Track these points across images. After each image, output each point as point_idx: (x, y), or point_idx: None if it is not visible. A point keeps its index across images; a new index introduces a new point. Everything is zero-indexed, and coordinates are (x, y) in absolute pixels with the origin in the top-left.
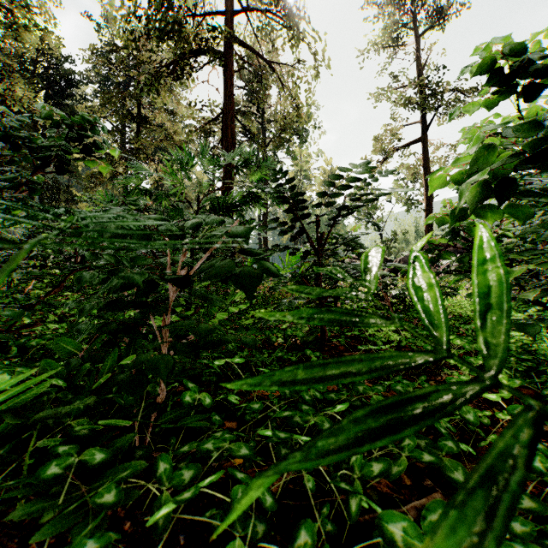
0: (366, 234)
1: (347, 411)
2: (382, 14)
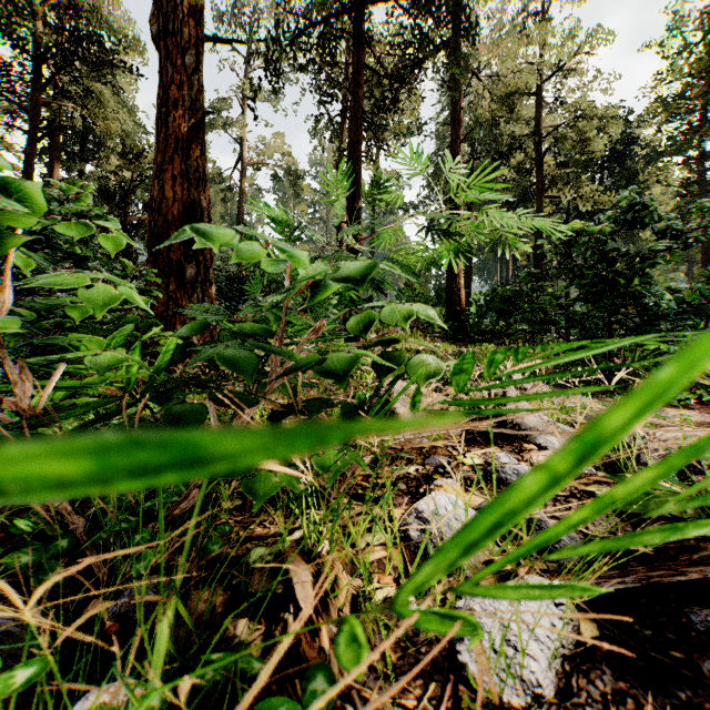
0: None
1: None
2: None
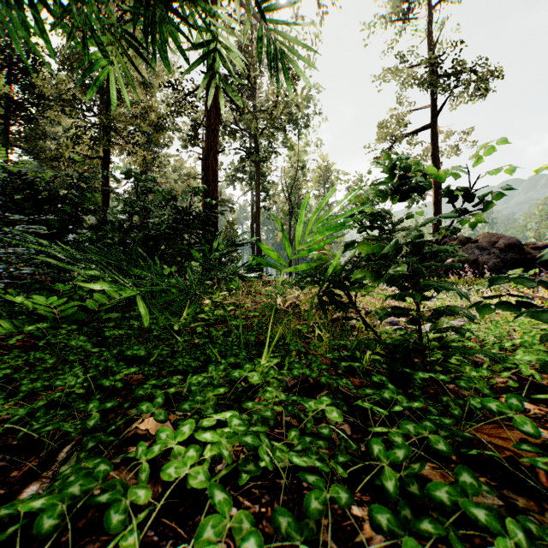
0: None
1: None
2: None
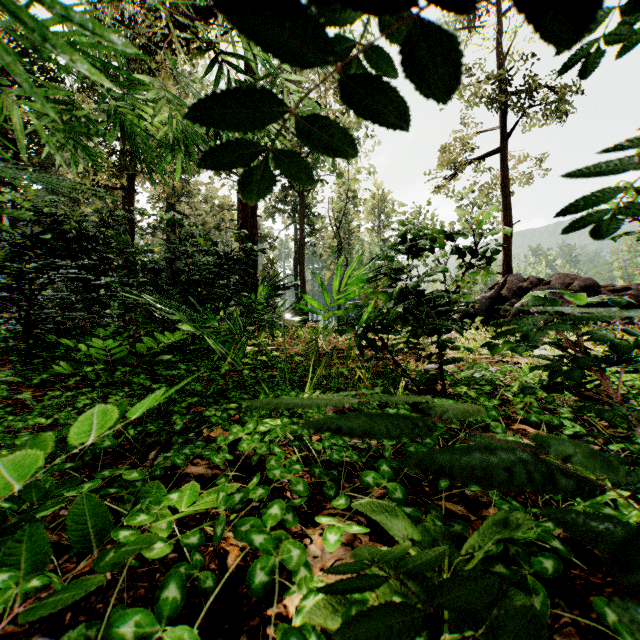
0: None
1: None
2: None
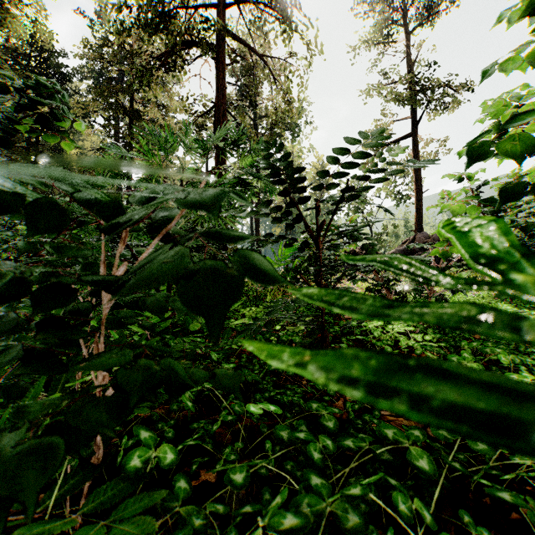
0: (378, 221)
1: (369, 464)
2: (373, 10)
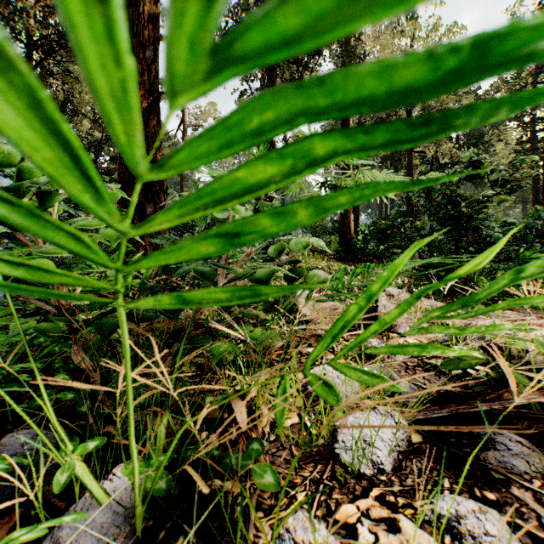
0: None
1: None
2: None
